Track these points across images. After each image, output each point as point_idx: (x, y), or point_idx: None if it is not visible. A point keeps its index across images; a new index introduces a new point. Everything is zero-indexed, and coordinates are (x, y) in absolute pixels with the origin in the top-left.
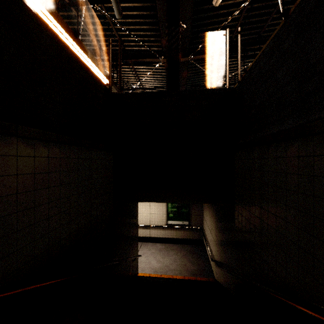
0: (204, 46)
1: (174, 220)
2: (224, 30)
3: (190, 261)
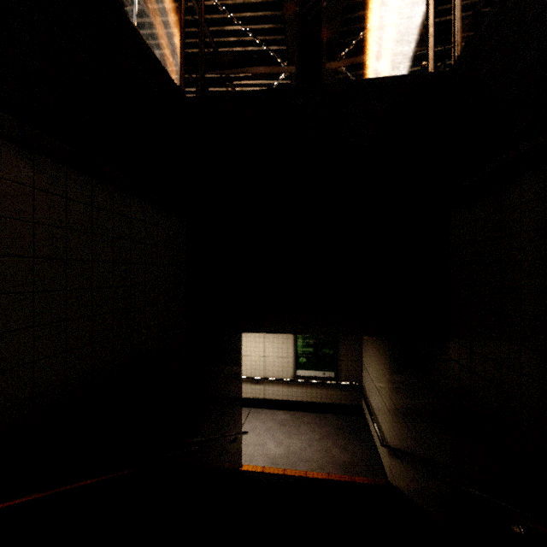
0: (366, 39)
1: (309, 369)
2: (407, 2)
3: (339, 445)
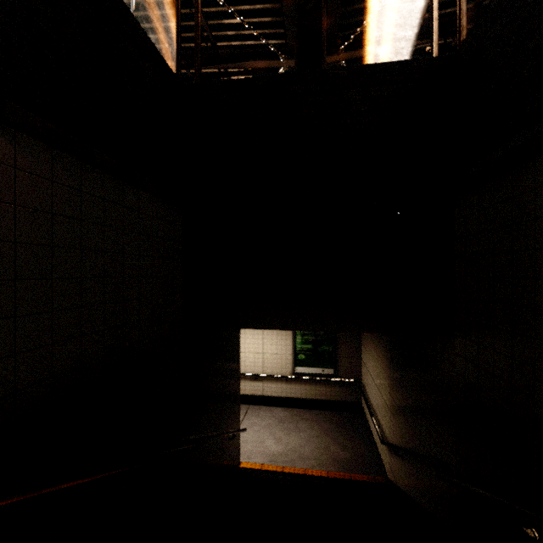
0: (366, 32)
1: (308, 366)
2: None
3: (338, 442)
